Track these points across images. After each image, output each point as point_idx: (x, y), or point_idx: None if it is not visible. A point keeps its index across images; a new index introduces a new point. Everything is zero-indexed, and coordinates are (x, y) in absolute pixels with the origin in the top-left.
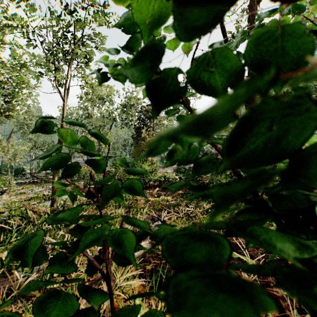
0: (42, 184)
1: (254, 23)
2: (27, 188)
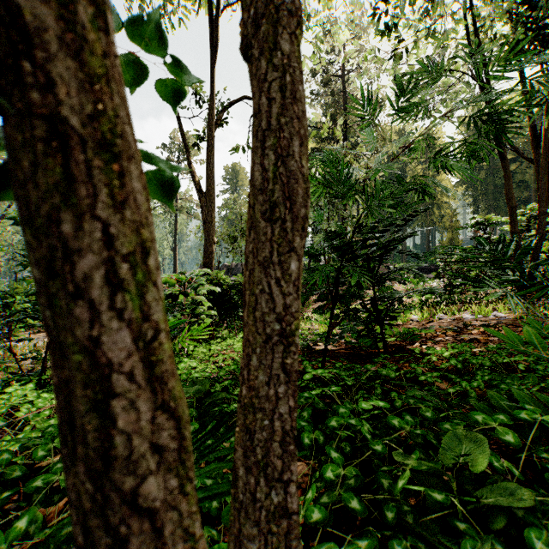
0: None
1: (212, 138)
2: None
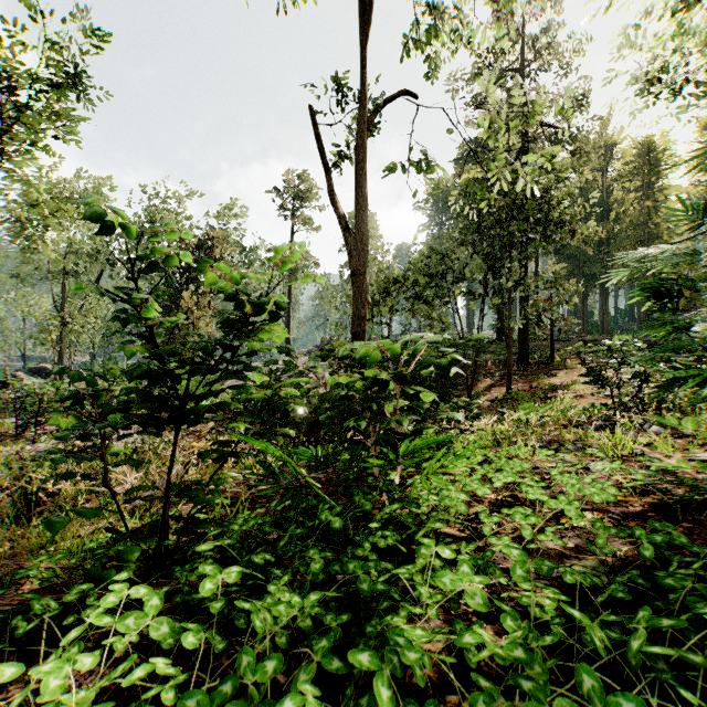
0: None
1: (365, 152)
2: None
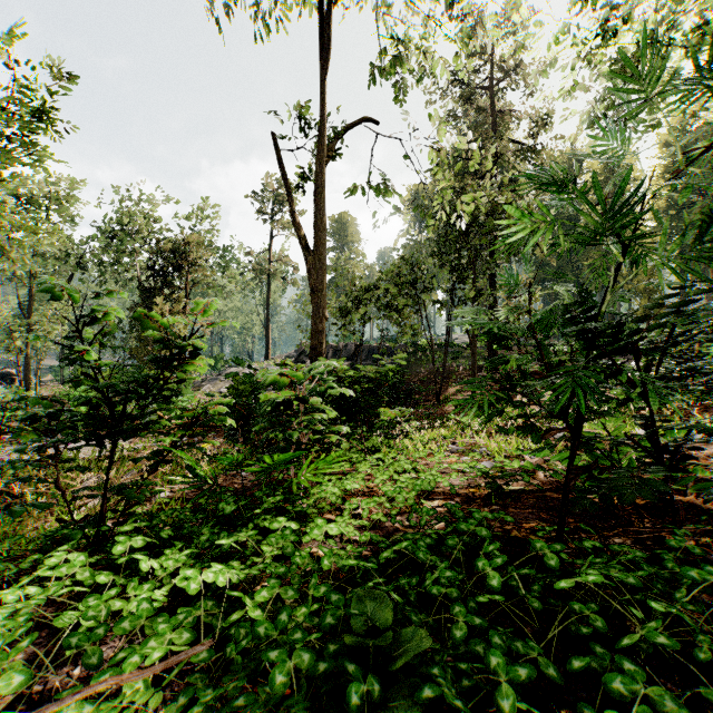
0: None
1: (323, 176)
2: None
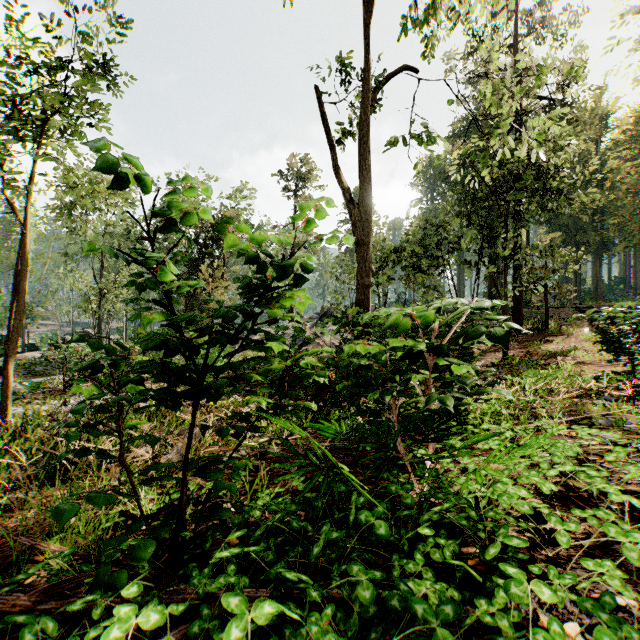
0: None
1: (368, 126)
2: None
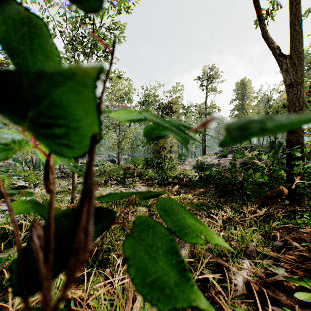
0: (69, 178)
1: None
2: (56, 183)
